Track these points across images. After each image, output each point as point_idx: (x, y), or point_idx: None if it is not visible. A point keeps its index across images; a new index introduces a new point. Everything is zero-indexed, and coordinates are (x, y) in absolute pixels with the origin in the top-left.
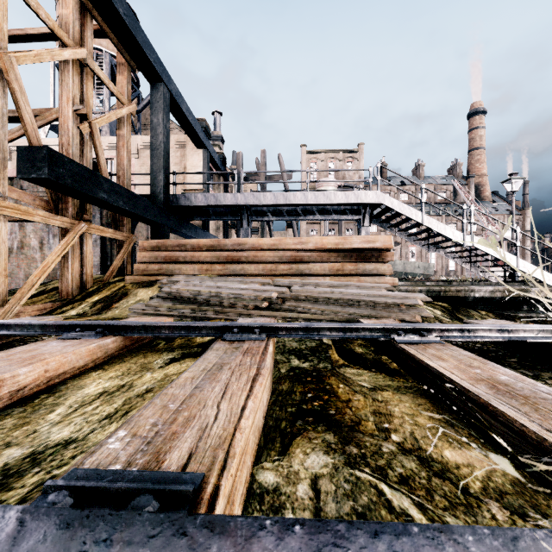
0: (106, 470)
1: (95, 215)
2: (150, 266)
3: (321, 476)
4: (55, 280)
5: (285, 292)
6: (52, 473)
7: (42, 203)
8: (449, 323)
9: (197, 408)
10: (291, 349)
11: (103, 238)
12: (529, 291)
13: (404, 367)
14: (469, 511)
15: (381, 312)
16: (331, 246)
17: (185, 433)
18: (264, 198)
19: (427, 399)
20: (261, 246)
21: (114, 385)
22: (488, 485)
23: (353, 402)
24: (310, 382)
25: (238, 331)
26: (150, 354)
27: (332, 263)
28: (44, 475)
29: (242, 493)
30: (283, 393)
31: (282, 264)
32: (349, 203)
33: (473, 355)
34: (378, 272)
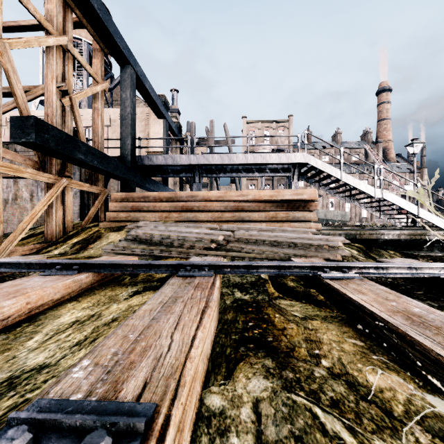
0: (67, 400)
1: (75, 172)
2: (119, 214)
3: (261, 400)
4: (42, 226)
5: (230, 236)
6: (25, 396)
7: (31, 163)
8: (364, 260)
9: (153, 338)
10: (235, 283)
11: (82, 191)
12: (428, 235)
13: (330, 299)
14: (395, 435)
15: (308, 252)
16: (267, 197)
17: (141, 362)
18: (212, 159)
19: (350, 328)
20: (210, 197)
21: (85, 315)
22: (410, 408)
23: (287, 330)
24: (251, 312)
25: (190, 268)
26: (117, 287)
27: (268, 212)
28: (18, 399)
29: (192, 418)
30: (228, 322)
31: (227, 212)
32: (281, 163)
33: (388, 290)
34: (305, 219)
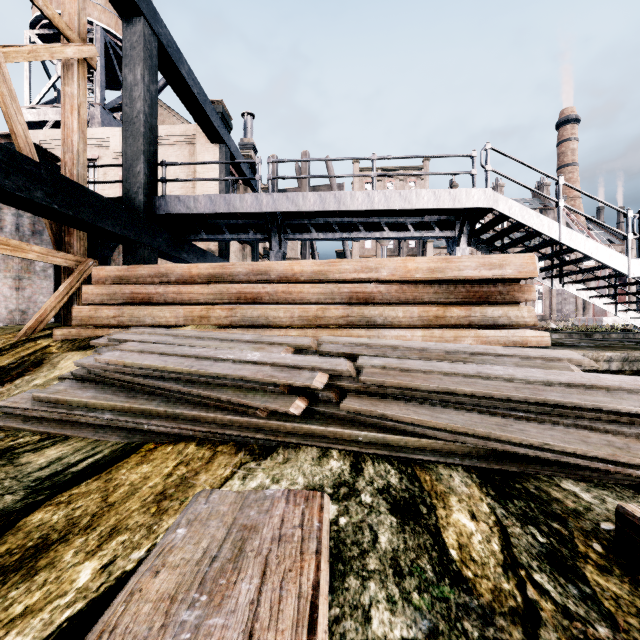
0: None
1: (42, 230)
2: (100, 309)
3: None
4: None
5: (346, 373)
6: None
7: None
8: None
9: None
10: None
11: None
12: None
13: None
14: None
15: (626, 444)
16: (422, 274)
17: None
18: (304, 202)
19: None
20: (297, 274)
21: None
22: None
23: None
24: None
25: None
26: None
27: (425, 305)
28: None
29: None
30: None
31: (334, 306)
32: (437, 212)
33: None
34: (509, 320)
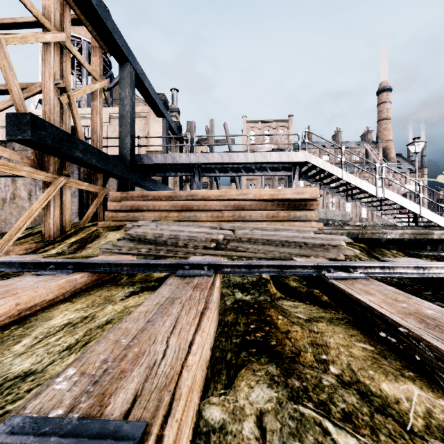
0: (45, 418)
1: (74, 171)
2: (118, 213)
3: (266, 412)
4: (40, 225)
5: (230, 235)
6: (5, 408)
7: (29, 161)
8: (367, 260)
9: (147, 343)
10: (235, 283)
11: (81, 190)
12: (432, 234)
13: (335, 300)
14: None
15: (310, 251)
16: (268, 196)
17: (132, 371)
18: (212, 158)
19: (358, 330)
20: (210, 196)
21: (78, 317)
22: (430, 422)
23: (291, 333)
24: (253, 314)
25: (189, 268)
26: (113, 287)
27: (268, 211)
28: None
29: (188, 435)
30: (228, 324)
31: (227, 211)
32: (282, 162)
33: (397, 290)
34: (306, 218)
